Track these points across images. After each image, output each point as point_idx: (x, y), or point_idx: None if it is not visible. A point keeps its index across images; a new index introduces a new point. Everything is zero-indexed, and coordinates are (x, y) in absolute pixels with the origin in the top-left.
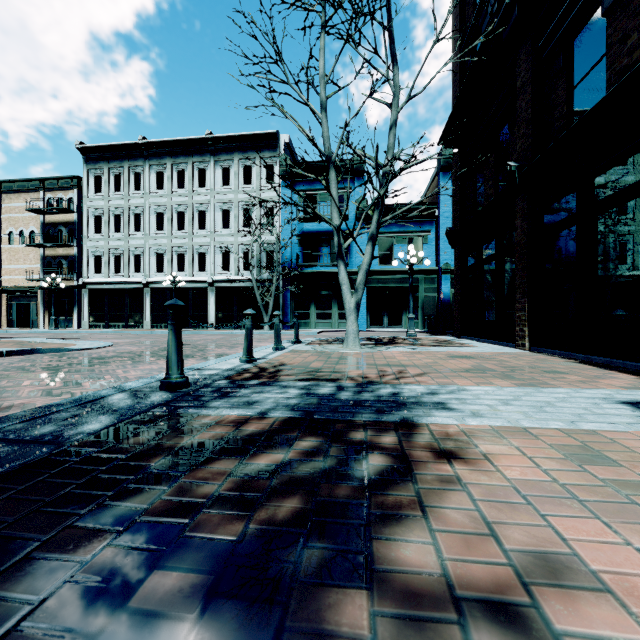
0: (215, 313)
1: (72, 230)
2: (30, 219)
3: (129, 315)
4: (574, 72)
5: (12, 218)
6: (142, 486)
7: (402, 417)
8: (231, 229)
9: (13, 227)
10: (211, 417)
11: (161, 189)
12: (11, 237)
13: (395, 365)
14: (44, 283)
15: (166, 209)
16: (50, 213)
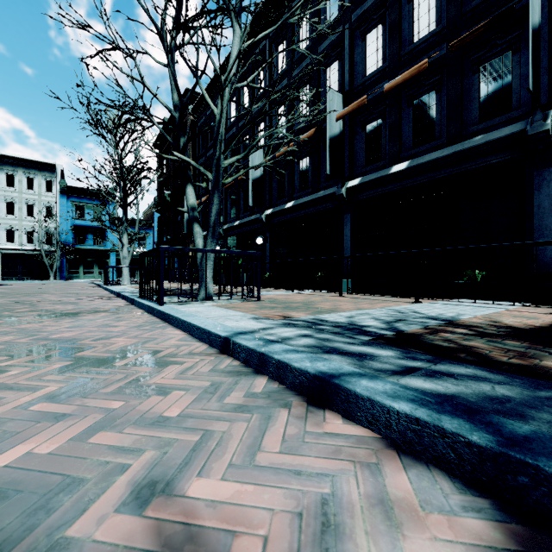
0: (1, 270)
1: None
2: None
3: None
4: (179, 223)
5: None
6: None
7: None
8: (16, 216)
9: None
10: None
11: None
12: None
13: None
14: None
15: None
16: None
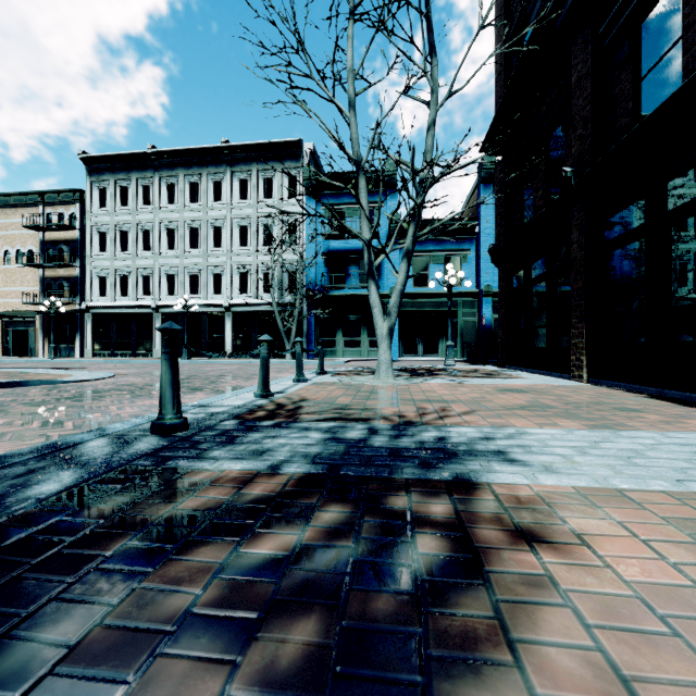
0: (232, 340)
1: (74, 249)
2: (28, 237)
3: (137, 342)
4: (641, 61)
5: (8, 235)
6: (85, 592)
7: (454, 473)
8: (249, 247)
9: (9, 245)
10: (207, 473)
11: (172, 203)
12: (7, 256)
13: (436, 401)
14: (42, 307)
15: (178, 225)
16: (50, 230)
